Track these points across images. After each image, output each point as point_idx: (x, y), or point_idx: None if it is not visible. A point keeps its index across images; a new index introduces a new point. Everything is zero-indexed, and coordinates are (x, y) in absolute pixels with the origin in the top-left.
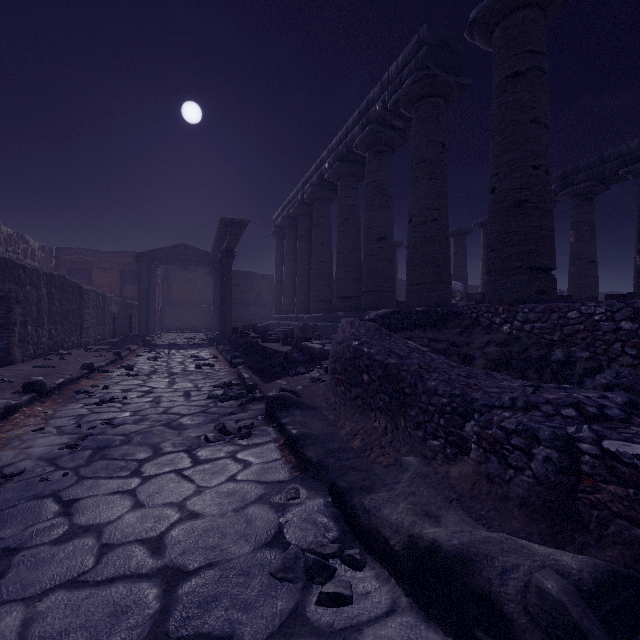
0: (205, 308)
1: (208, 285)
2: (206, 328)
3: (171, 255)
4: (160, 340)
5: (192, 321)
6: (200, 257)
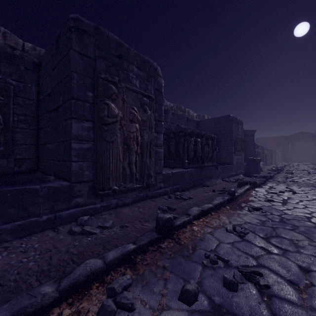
0: (311, 153)
1: (312, 143)
2: (311, 161)
3: (296, 136)
4: (293, 164)
5: (304, 158)
6: (308, 135)
